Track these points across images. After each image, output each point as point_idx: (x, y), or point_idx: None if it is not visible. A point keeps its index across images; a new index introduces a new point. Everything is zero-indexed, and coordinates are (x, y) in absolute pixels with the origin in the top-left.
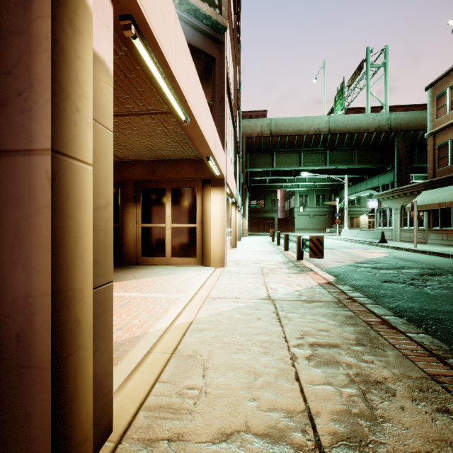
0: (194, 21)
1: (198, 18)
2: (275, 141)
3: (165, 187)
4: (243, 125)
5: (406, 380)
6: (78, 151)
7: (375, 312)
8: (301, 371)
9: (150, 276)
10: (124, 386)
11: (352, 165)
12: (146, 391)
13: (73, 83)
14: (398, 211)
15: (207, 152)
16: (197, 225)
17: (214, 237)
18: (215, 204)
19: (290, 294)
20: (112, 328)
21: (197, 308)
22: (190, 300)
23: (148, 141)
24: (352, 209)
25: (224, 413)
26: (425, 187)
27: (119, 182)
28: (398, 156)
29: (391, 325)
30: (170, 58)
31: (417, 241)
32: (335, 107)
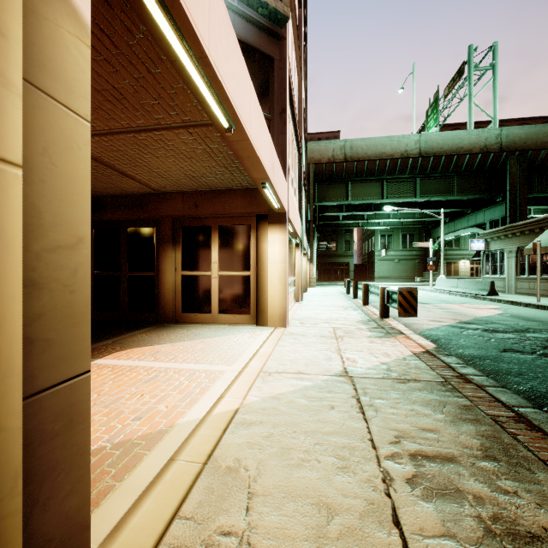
0: (246, 11)
1: (252, 6)
2: (351, 167)
3: (210, 225)
4: (311, 149)
5: None
6: None
7: (502, 400)
8: (401, 506)
9: (190, 338)
10: (125, 524)
11: (449, 197)
12: (156, 534)
13: None
14: (512, 254)
15: (261, 177)
16: (251, 273)
17: (273, 288)
18: (274, 246)
19: (375, 369)
20: (87, 449)
21: (246, 387)
22: (238, 375)
23: (188, 166)
24: (449, 252)
25: None
26: None
27: (155, 220)
28: (512, 183)
29: (532, 423)
30: (200, 27)
31: (540, 294)
32: (427, 123)
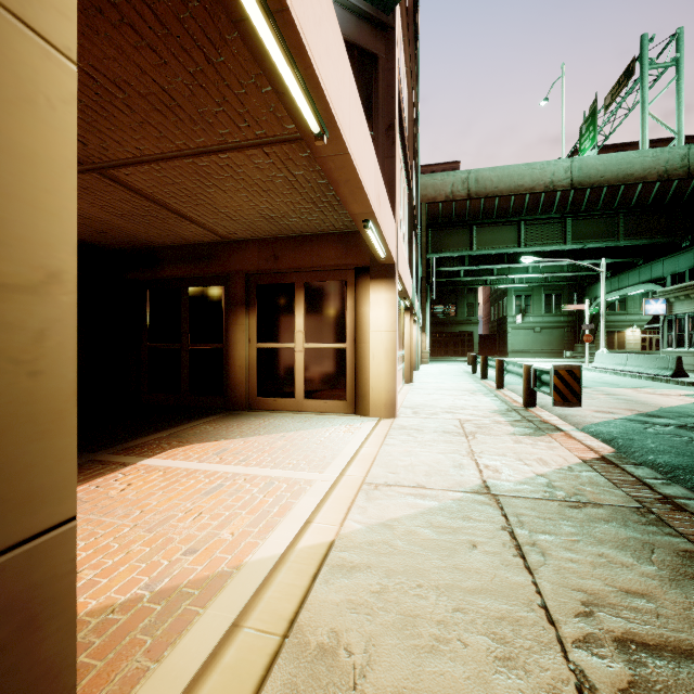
0: None
1: None
2: (476, 206)
3: (294, 282)
4: (422, 184)
5: None
6: None
7: None
8: None
9: (267, 432)
10: None
11: (613, 242)
12: None
13: None
14: None
15: (363, 211)
16: (348, 345)
17: (377, 366)
18: (378, 308)
19: (529, 483)
20: (70, 662)
21: (343, 507)
22: (332, 487)
23: (264, 203)
24: (611, 317)
25: None
26: None
27: (223, 277)
28: None
29: None
30: None
31: None
32: (581, 145)
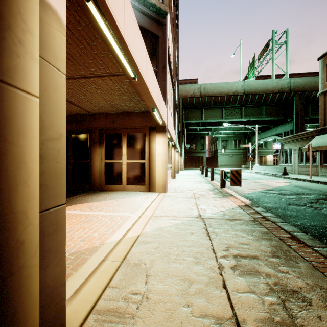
0: (143, 8)
1: (146, 5)
2: (204, 100)
3: (122, 133)
4: (180, 89)
5: (319, 290)
6: (21, 82)
7: (285, 229)
8: (227, 279)
9: (110, 199)
10: (80, 290)
11: (261, 118)
12: (97, 295)
13: (14, 16)
14: (296, 151)
15: (152, 105)
16: (146, 161)
17: (158, 170)
18: (159, 145)
19: (216, 214)
20: (64, 244)
21: (143, 224)
22: (139, 218)
23: (109, 98)
24: (261, 150)
25: (162, 318)
26: (317, 133)
27: (89, 130)
28: (296, 110)
29: (300, 240)
30: (119, 22)
31: (312, 174)
32: (248, 75)
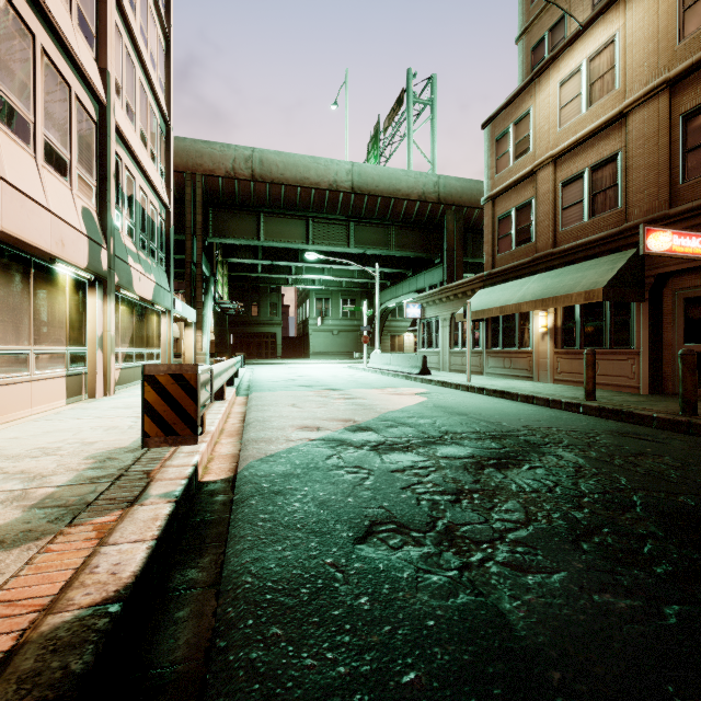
0: None
1: None
2: (262, 191)
3: None
4: (198, 151)
5: None
6: None
7: None
8: None
9: None
10: None
11: (387, 251)
12: None
13: None
14: (447, 322)
15: None
16: None
17: None
18: None
19: None
20: None
21: None
22: None
23: None
24: (394, 323)
25: None
26: (481, 284)
27: None
28: (449, 242)
29: None
30: None
31: (472, 371)
32: (368, 161)
